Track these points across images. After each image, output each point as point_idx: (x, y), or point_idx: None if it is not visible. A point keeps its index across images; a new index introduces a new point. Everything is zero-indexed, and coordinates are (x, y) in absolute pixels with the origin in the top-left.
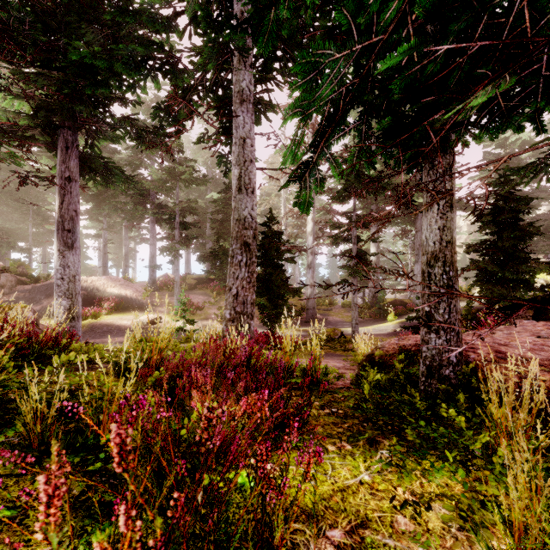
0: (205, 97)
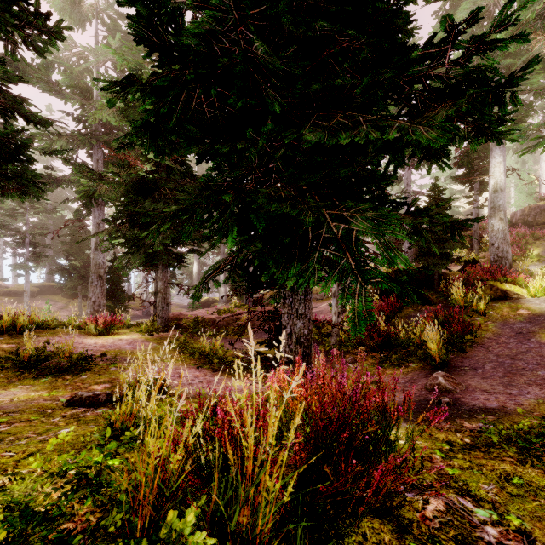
0: (70, 184)
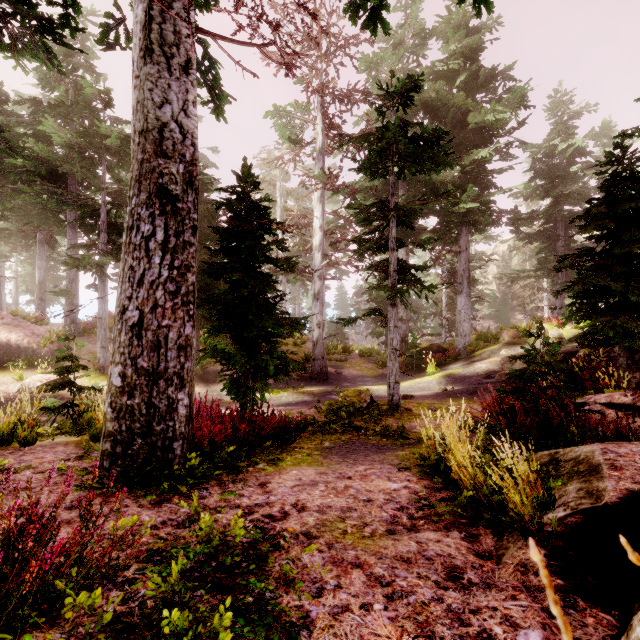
0: None
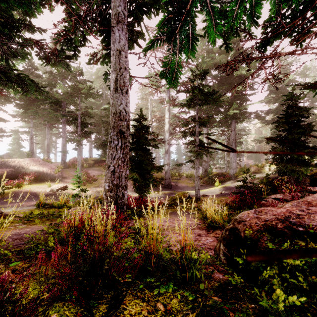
0: (93, 26)
